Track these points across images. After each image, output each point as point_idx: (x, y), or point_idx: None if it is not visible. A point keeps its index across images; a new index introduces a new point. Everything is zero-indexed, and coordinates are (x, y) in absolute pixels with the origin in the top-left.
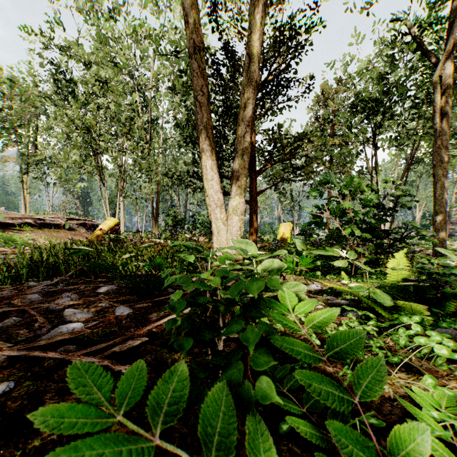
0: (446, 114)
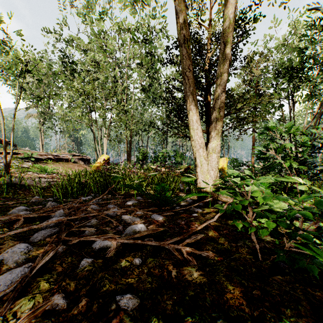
0: None
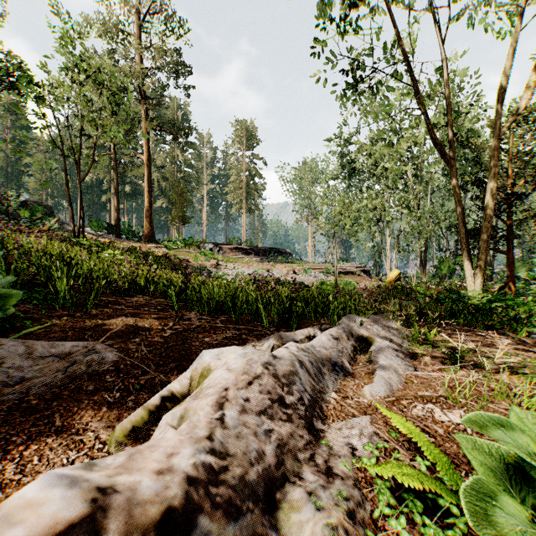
0: None
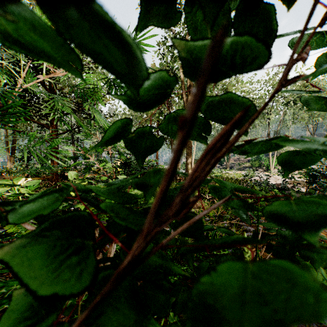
0: (191, 93)
